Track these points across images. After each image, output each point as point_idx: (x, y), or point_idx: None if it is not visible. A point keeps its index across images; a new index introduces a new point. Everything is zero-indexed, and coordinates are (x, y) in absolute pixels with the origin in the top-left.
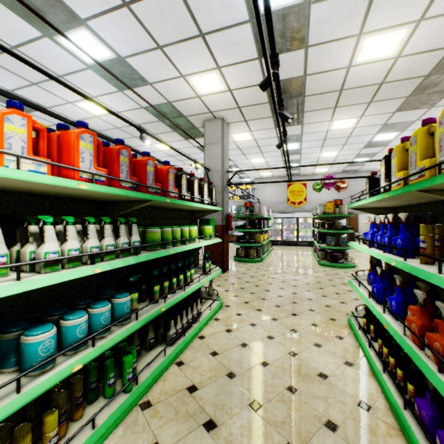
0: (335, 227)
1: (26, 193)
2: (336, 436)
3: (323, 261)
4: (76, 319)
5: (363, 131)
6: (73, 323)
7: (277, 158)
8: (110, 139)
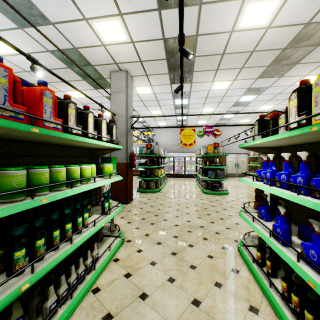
0: (214, 164)
1: None
2: None
3: (206, 189)
4: None
5: (234, 92)
6: None
7: (171, 111)
8: None
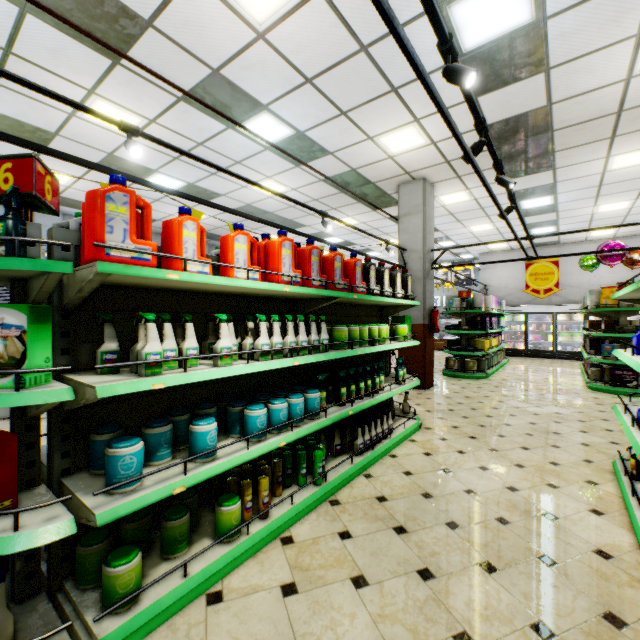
0: (619, 329)
1: (238, 295)
2: (551, 569)
3: (596, 383)
4: (280, 404)
5: None
6: (277, 407)
7: (515, 221)
8: (293, 230)
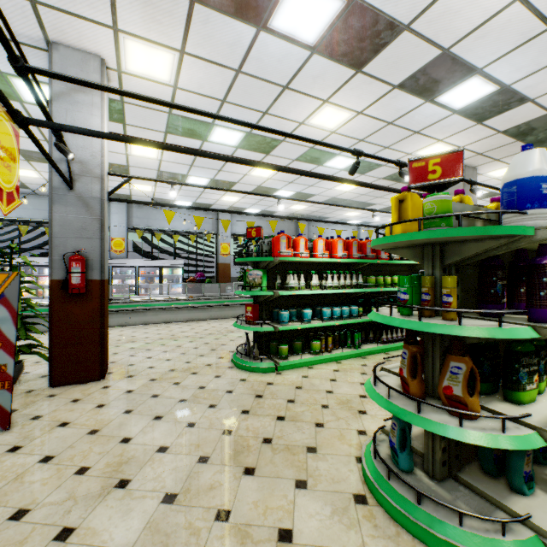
0: None
1: (320, 262)
2: None
3: None
4: (336, 308)
5: None
6: (335, 309)
7: None
8: (352, 224)
